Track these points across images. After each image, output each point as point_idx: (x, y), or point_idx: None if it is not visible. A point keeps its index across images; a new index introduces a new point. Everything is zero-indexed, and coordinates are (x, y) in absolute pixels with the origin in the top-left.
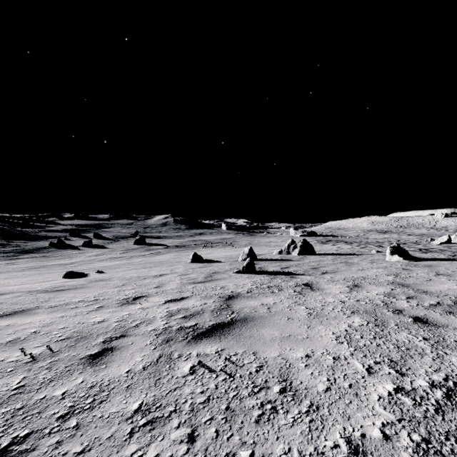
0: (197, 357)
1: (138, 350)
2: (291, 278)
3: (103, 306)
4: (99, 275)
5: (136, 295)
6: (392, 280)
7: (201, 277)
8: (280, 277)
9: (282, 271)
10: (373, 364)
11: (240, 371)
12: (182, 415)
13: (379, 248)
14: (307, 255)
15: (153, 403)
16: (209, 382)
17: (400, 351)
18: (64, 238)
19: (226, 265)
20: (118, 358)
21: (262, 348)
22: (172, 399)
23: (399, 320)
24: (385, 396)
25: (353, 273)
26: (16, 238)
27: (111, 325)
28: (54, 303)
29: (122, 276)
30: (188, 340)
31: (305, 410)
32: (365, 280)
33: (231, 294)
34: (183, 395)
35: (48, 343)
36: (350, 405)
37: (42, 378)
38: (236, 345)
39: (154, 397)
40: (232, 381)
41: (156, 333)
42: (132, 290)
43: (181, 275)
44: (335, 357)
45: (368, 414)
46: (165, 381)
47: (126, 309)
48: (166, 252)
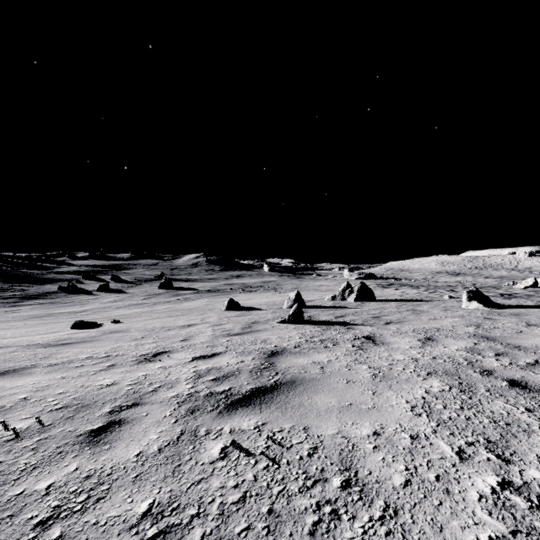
0: (230, 434)
1: (153, 425)
2: (348, 330)
3: (116, 364)
4: (115, 325)
5: (157, 351)
6: (473, 332)
7: (237, 328)
8: (334, 328)
9: (336, 321)
10: (464, 446)
11: (287, 455)
12: (207, 523)
13: (452, 293)
14: (366, 301)
15: (169, 502)
16: (246, 471)
17: (498, 427)
18: (76, 281)
19: (268, 313)
20: (126, 435)
21: (315, 421)
22: (194, 497)
23: (490, 384)
24: (487, 494)
25: (424, 323)
26: (19, 281)
27: (122, 389)
28: (56, 360)
29: (142, 327)
30: (219, 411)
31: (379, 516)
32: (439, 332)
33: (275, 349)
34: (209, 491)
35: (39, 414)
36: (440, 509)
37: (24, 463)
38: (282, 417)
39: (170, 493)
40: (276, 470)
41: (179, 400)
42: (153, 344)
43: (213, 325)
44: (413, 435)
45: (467, 523)
46: (186, 469)
47: (143, 368)
48: (197, 298)
